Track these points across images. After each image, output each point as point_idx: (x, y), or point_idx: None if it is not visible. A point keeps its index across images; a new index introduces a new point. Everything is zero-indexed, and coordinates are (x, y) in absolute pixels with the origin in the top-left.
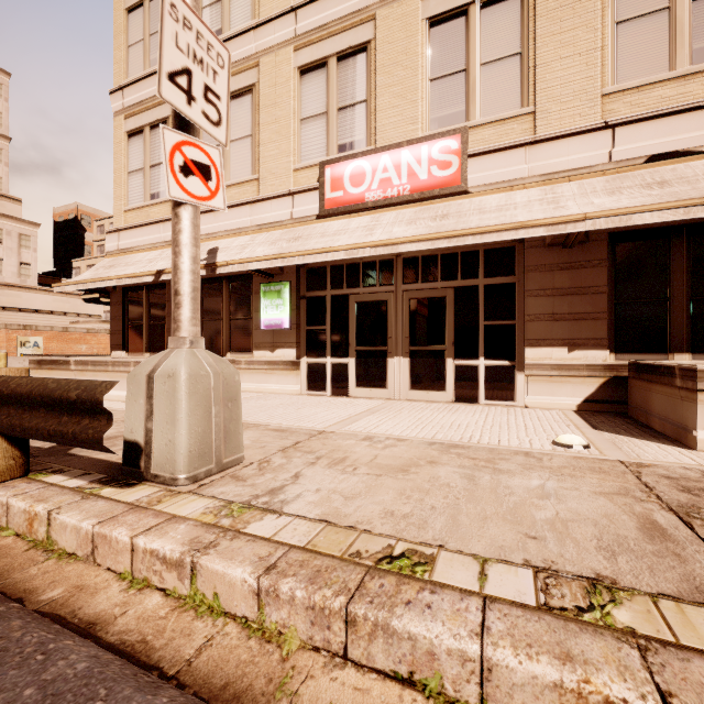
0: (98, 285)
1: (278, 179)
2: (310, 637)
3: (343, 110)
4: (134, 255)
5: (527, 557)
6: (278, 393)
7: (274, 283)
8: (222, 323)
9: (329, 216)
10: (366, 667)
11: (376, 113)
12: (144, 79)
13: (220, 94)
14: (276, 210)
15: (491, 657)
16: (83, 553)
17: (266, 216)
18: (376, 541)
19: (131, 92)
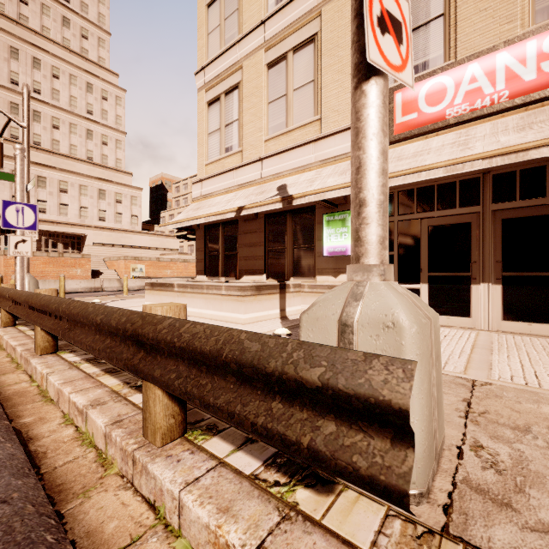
0: (191, 223)
1: (341, 115)
2: None
3: (414, 31)
4: (214, 199)
5: None
6: None
7: (338, 212)
8: (286, 252)
9: (399, 141)
10: None
11: (457, 24)
12: (220, 56)
13: None
14: (340, 144)
15: None
16: None
17: (330, 150)
18: None
19: (210, 70)
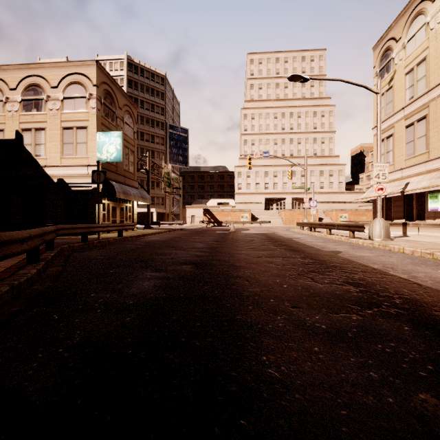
0: (367, 199)
1: (437, 151)
2: (382, 248)
3: None
4: None
5: (414, 246)
6: (436, 236)
7: (434, 193)
8: (413, 209)
9: None
10: (386, 250)
11: None
12: (384, 122)
13: (386, 173)
14: (435, 164)
15: (394, 246)
16: (362, 244)
17: (430, 167)
18: (396, 244)
19: None
